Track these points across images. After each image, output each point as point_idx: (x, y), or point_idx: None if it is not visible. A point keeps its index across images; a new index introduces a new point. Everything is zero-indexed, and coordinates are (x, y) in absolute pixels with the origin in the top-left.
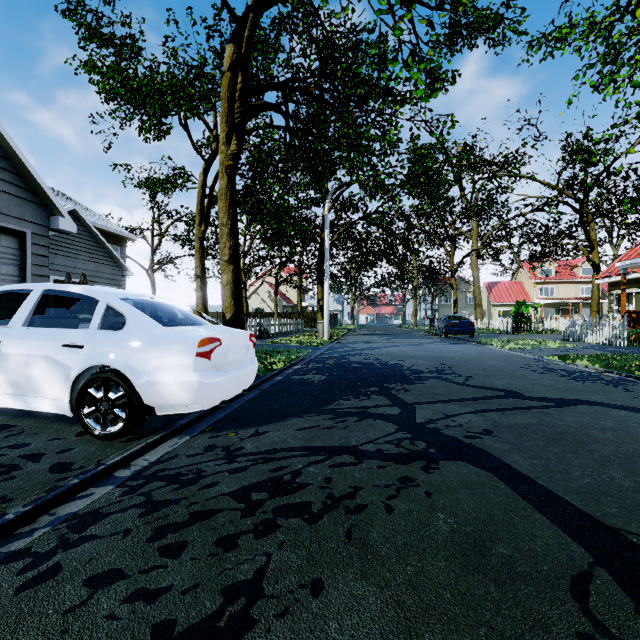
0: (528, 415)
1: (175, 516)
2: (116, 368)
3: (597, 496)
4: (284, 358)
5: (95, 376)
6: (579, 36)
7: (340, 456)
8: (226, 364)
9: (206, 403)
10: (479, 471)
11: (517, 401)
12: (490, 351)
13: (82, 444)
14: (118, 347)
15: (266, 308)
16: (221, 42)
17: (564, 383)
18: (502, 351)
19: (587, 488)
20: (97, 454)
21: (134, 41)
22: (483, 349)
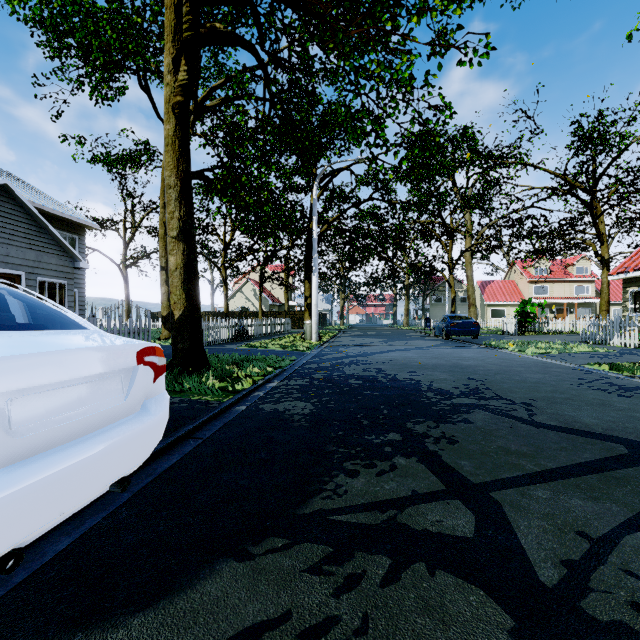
0: None
1: None
2: None
3: None
4: (257, 371)
5: None
6: None
7: None
8: (9, 449)
9: None
10: None
11: None
12: (512, 357)
13: None
14: None
15: (251, 307)
16: None
17: None
18: (526, 357)
19: None
20: None
21: None
22: (501, 354)
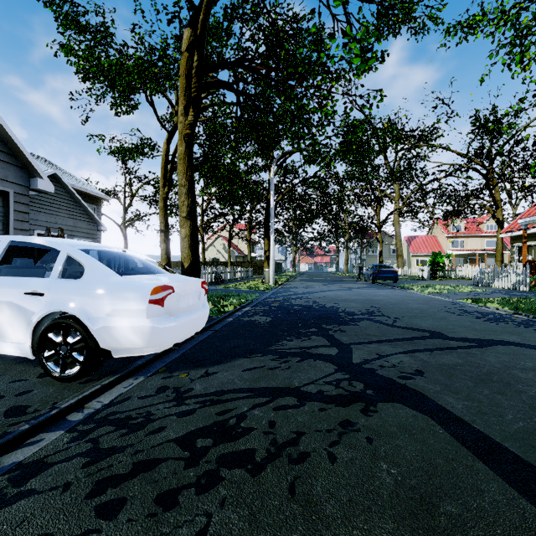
0: (454, 355)
1: (118, 466)
2: (74, 314)
3: (534, 442)
4: (235, 301)
5: (54, 322)
6: (489, 24)
7: (283, 398)
8: (179, 310)
9: (159, 346)
10: (416, 414)
11: (442, 341)
12: (412, 295)
13: (41, 386)
14: (76, 295)
15: (221, 258)
16: (180, 27)
17: (481, 324)
18: (422, 295)
19: (523, 433)
20: (54, 396)
21: (106, 28)
22: (406, 293)
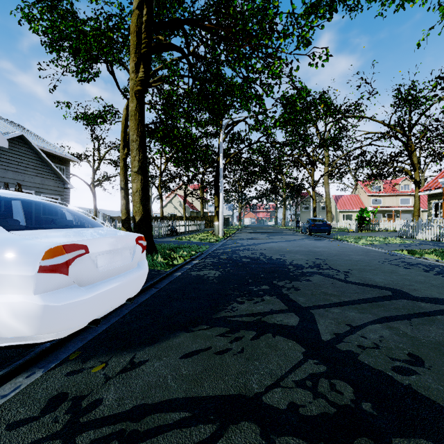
0: (439, 326)
1: None
2: None
3: None
4: (185, 254)
5: None
6: None
7: (238, 426)
8: (97, 275)
9: (61, 331)
10: None
11: (411, 303)
12: (349, 246)
13: None
14: None
15: (178, 213)
16: None
17: (435, 279)
18: (358, 246)
19: None
20: None
21: None
22: (342, 244)
